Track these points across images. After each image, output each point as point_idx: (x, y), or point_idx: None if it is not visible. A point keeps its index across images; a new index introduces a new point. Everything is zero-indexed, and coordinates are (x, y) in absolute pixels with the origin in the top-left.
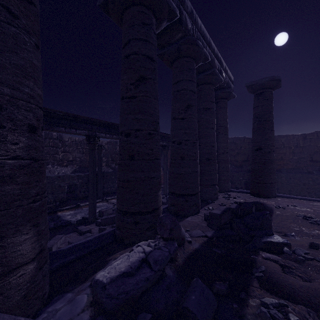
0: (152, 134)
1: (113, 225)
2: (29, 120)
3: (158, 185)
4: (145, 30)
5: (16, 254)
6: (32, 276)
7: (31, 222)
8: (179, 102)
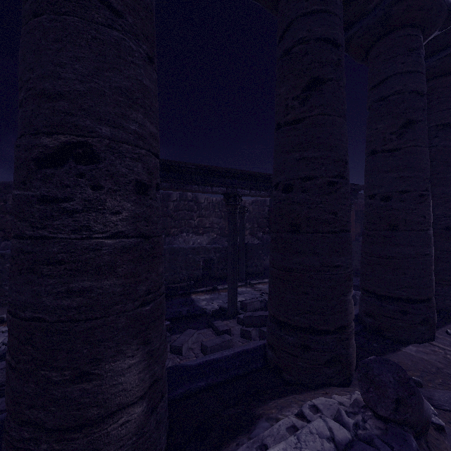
0: (334, 183)
1: (261, 328)
2: (137, 174)
3: (347, 281)
4: None
5: (117, 389)
6: (140, 425)
7: (139, 337)
8: (385, 120)
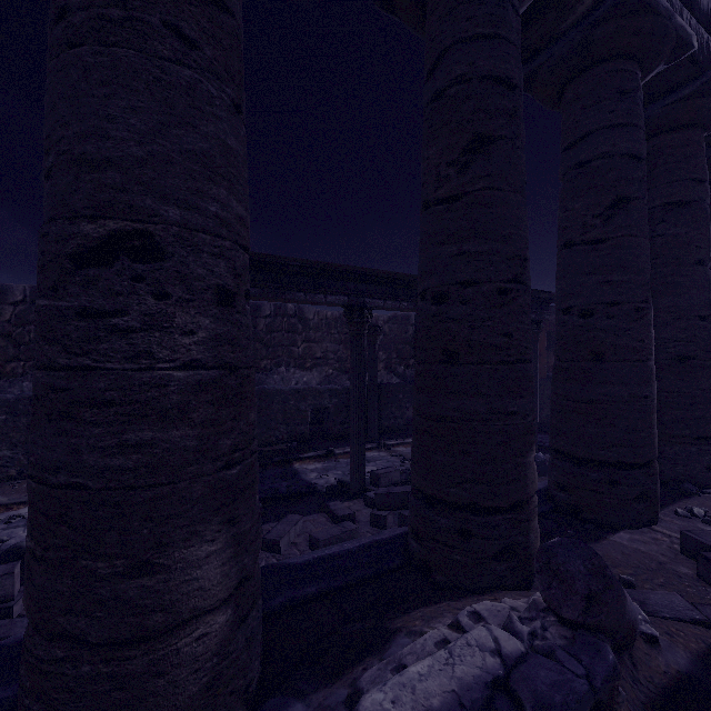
0: (508, 291)
1: (401, 511)
2: (219, 276)
3: (526, 436)
4: (487, 8)
5: (191, 587)
6: (223, 641)
7: (222, 514)
8: (586, 196)
